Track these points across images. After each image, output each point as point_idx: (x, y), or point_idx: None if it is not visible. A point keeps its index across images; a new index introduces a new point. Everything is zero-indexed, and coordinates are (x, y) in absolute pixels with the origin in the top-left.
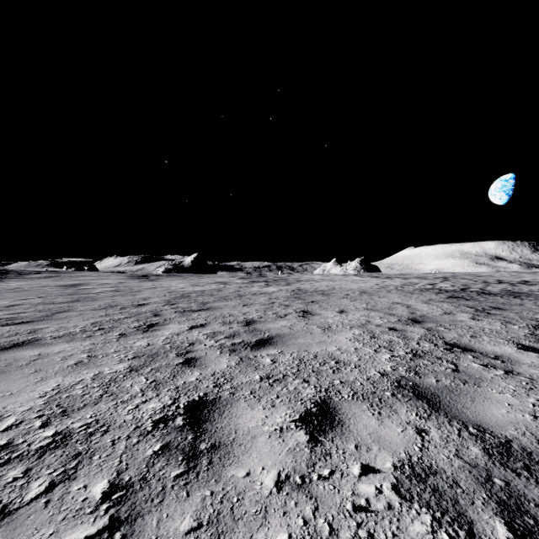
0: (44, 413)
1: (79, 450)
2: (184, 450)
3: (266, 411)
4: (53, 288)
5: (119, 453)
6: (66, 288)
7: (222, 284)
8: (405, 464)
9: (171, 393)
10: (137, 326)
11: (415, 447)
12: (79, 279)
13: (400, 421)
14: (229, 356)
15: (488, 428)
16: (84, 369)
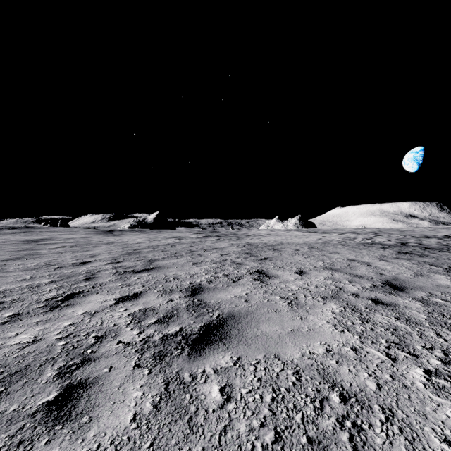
0: None
1: None
2: None
3: None
4: (14, 243)
5: None
6: (27, 243)
7: (178, 238)
8: None
9: None
10: (50, 297)
11: None
12: (48, 234)
13: None
14: (147, 377)
15: None
16: None
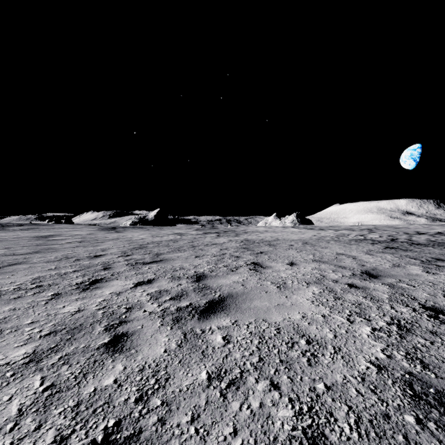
0: None
1: None
2: None
3: None
4: (26, 239)
5: None
6: (38, 239)
7: (179, 235)
8: None
9: (62, 421)
10: (79, 282)
11: None
12: (55, 230)
13: None
14: (170, 331)
15: None
16: None
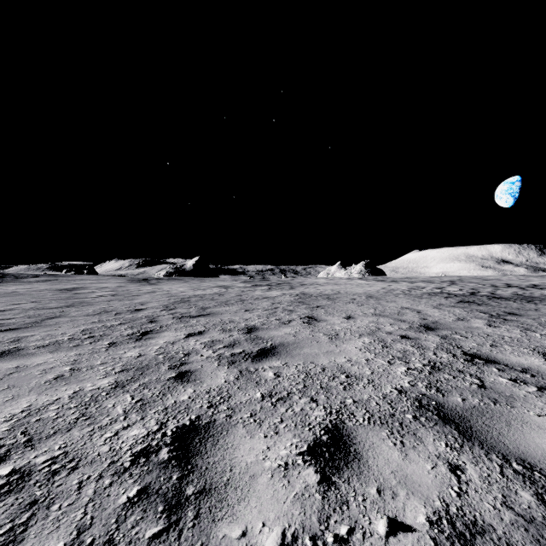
0: (4, 442)
1: (36, 497)
2: (165, 496)
3: (268, 440)
4: (49, 292)
5: (84, 501)
6: (63, 292)
7: (224, 288)
8: (442, 517)
9: (158, 416)
10: (130, 333)
11: (451, 492)
12: (77, 282)
13: (428, 454)
14: (227, 369)
15: (535, 463)
16: (63, 385)
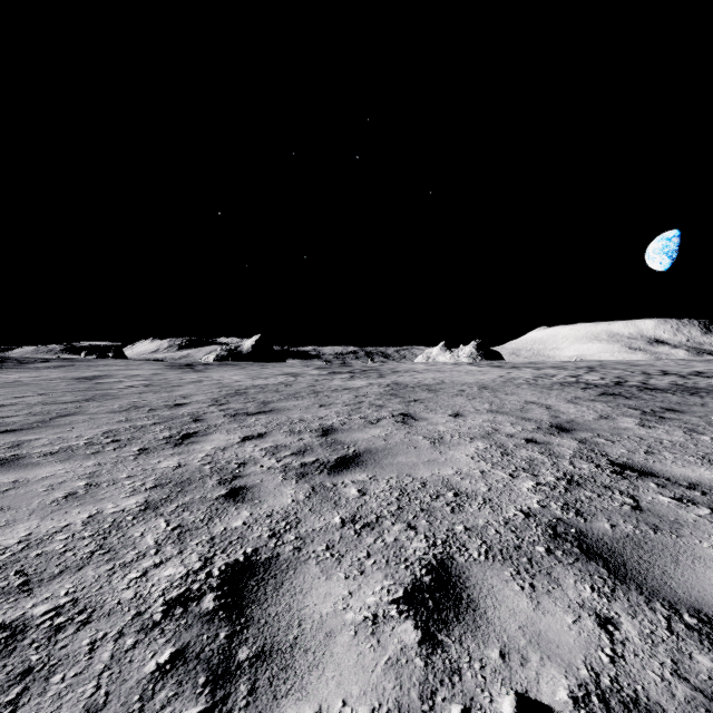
0: None
1: (30, 664)
2: (209, 662)
3: (350, 582)
4: (62, 382)
5: (97, 669)
6: (81, 382)
7: (292, 376)
8: (591, 693)
9: (201, 549)
10: (168, 436)
11: (602, 656)
12: (100, 369)
13: (568, 601)
14: (296, 484)
15: None
16: (76, 506)
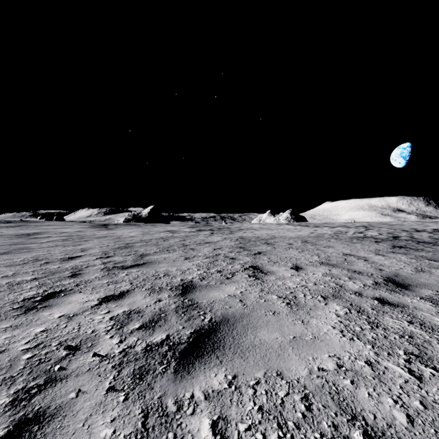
0: None
1: None
2: None
3: None
4: (6, 237)
5: None
6: (19, 237)
7: (171, 232)
8: None
9: None
10: (28, 297)
11: None
12: (43, 228)
13: None
14: (122, 405)
15: None
16: None
